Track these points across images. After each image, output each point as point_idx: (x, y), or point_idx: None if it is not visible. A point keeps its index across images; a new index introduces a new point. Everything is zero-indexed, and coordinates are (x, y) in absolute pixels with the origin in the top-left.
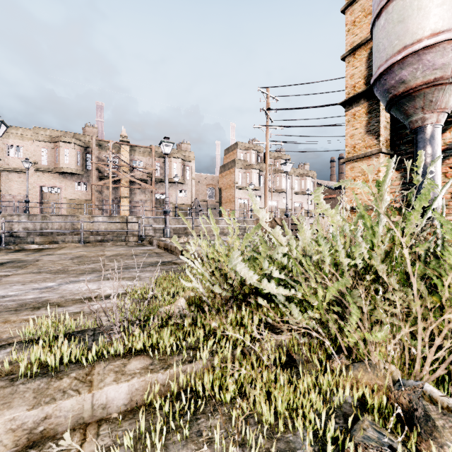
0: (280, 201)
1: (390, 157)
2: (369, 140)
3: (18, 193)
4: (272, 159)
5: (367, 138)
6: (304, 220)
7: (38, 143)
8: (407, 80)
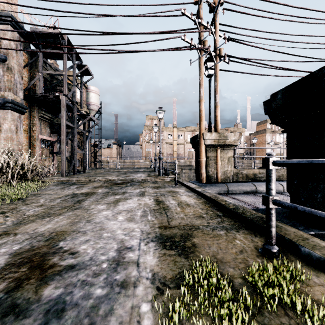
0: None
1: None
2: None
3: (181, 151)
4: None
5: None
6: None
7: (187, 132)
8: None
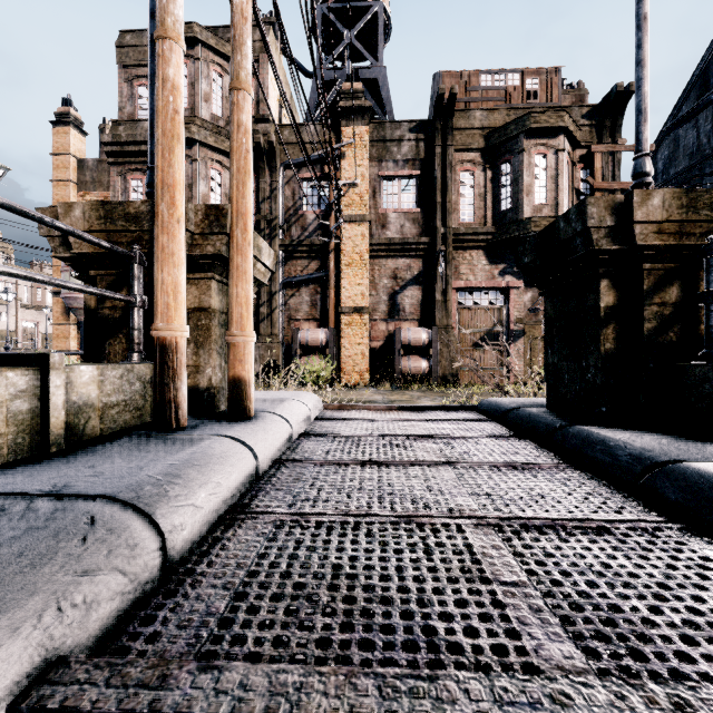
0: None
1: (78, 327)
2: (66, 317)
3: None
4: None
5: (65, 316)
6: None
7: None
8: (73, 305)
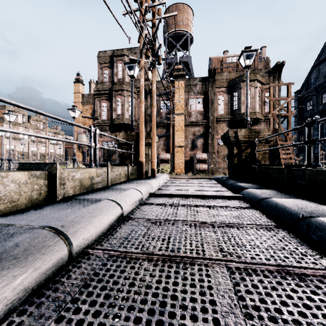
0: (40, 148)
1: (82, 153)
2: (78, 149)
3: None
4: (34, 121)
5: (78, 149)
6: (69, 165)
7: None
8: (81, 145)
